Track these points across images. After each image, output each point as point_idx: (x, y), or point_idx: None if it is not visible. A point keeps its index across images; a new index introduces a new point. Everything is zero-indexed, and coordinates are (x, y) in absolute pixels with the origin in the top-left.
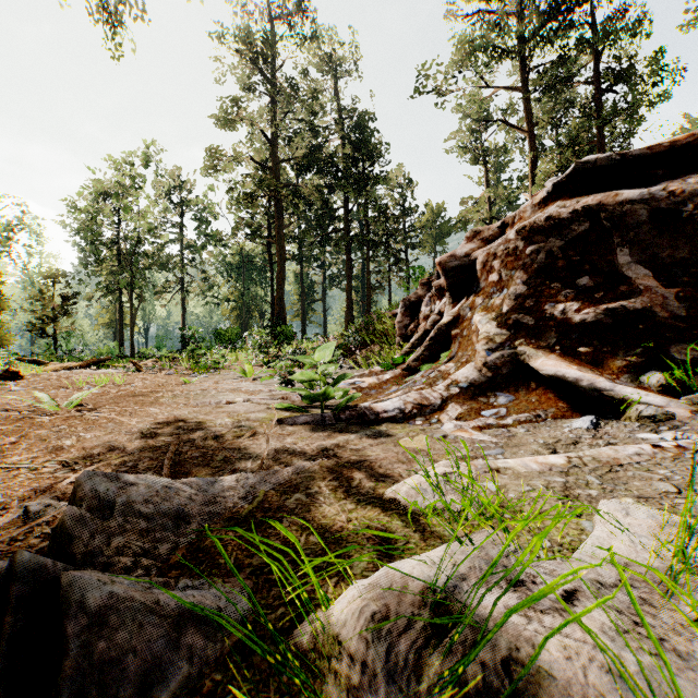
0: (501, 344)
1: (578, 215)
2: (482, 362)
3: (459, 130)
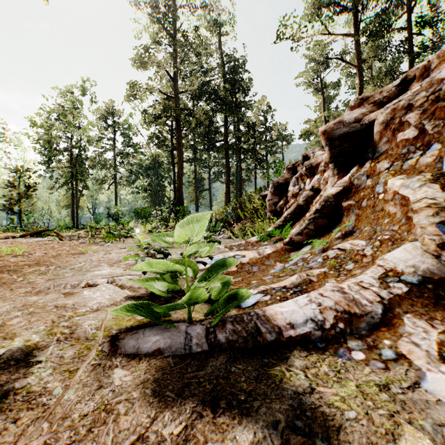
0: None
1: None
2: (435, 242)
3: (303, 72)
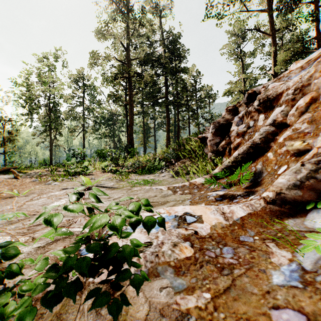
0: None
1: None
2: None
3: (226, 44)
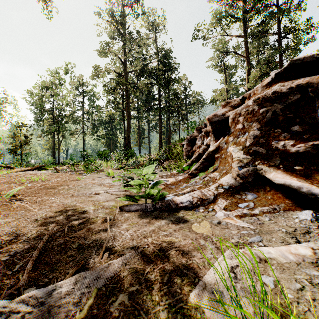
0: (246, 163)
1: (293, 90)
2: (236, 174)
3: (212, 57)
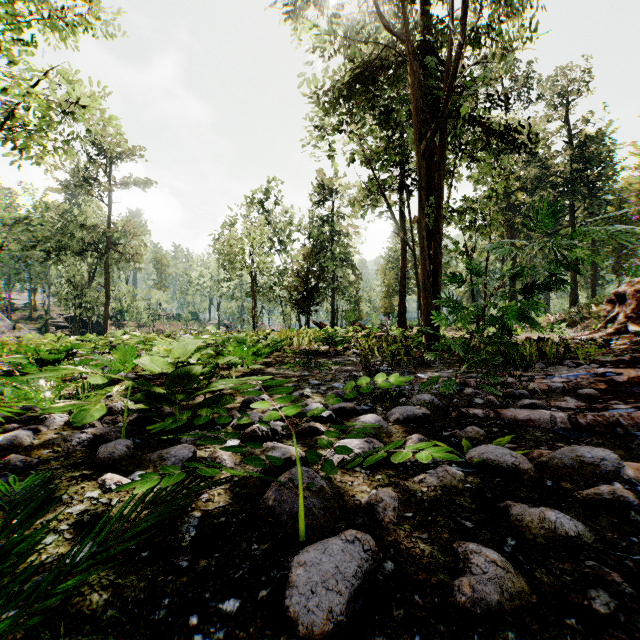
0: (621, 323)
1: None
2: (614, 327)
3: None
